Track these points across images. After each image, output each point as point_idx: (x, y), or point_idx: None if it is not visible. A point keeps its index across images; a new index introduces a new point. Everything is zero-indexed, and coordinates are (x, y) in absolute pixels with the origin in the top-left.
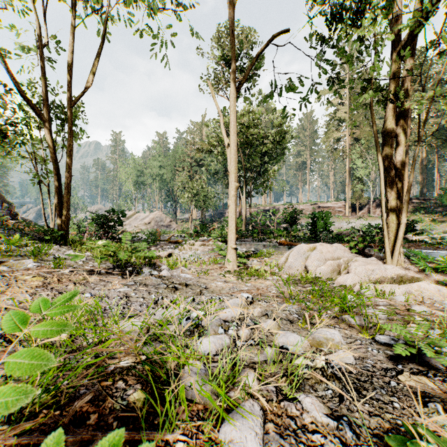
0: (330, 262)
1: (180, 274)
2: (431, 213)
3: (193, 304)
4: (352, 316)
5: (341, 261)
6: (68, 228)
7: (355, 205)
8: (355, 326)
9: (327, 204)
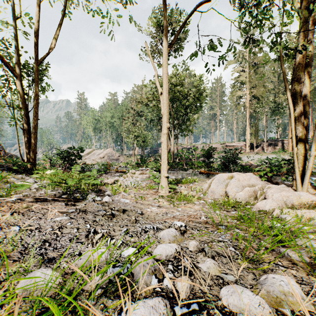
0: (247, 188)
1: (120, 200)
2: (308, 150)
3: (126, 236)
4: (299, 255)
5: (257, 188)
6: (35, 160)
7: (253, 144)
8: (298, 263)
9: (232, 143)
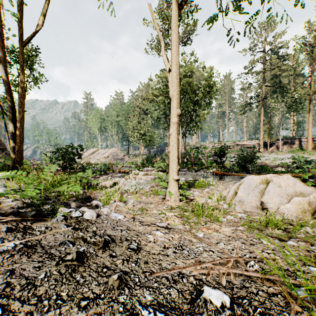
0: (297, 199)
1: (110, 215)
2: None
3: None
4: None
5: (311, 198)
6: (22, 159)
7: (266, 143)
8: None
9: (243, 142)
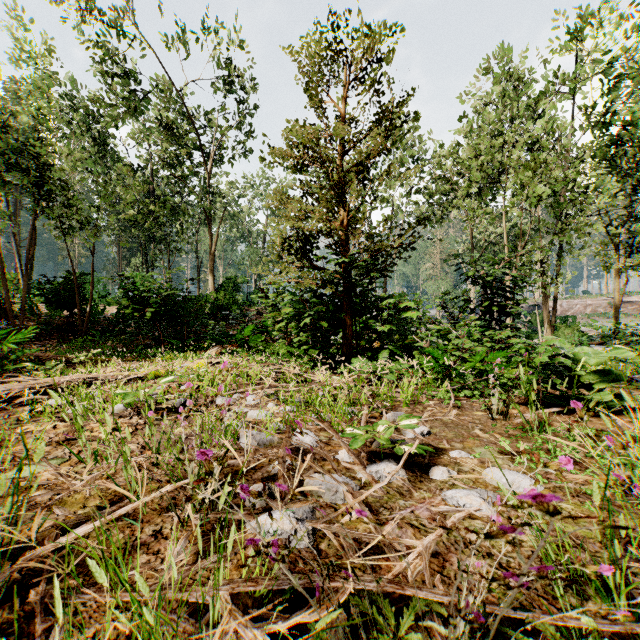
0: None
1: None
2: None
3: None
4: None
5: None
6: None
7: None
8: None
9: (629, 298)
